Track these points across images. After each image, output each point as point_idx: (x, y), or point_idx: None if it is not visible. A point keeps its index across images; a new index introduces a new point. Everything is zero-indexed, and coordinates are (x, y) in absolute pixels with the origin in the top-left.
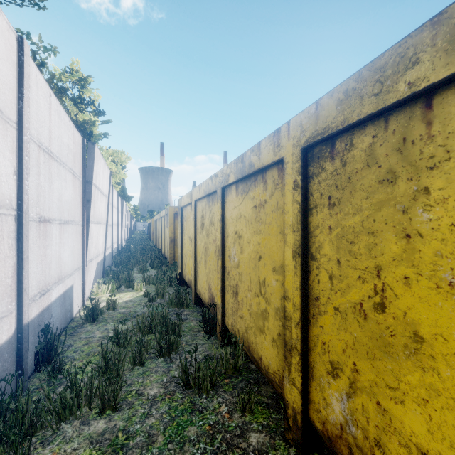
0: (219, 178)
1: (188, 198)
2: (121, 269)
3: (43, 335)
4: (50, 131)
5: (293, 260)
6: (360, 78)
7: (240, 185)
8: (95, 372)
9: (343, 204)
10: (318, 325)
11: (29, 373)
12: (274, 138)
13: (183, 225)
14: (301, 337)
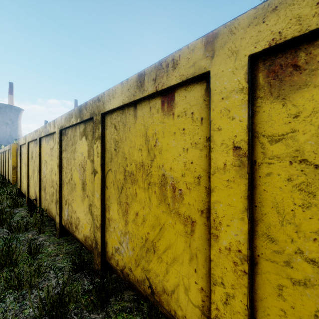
0: (38, 132)
1: (24, 140)
2: None
3: None
4: None
5: (58, 169)
6: (67, 114)
7: (46, 138)
8: None
9: (67, 150)
10: (64, 190)
11: None
12: (54, 122)
13: (22, 157)
14: (59, 196)
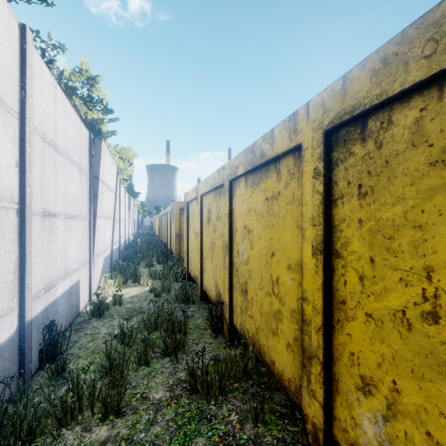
0: (226, 171)
1: (193, 193)
2: (127, 263)
3: (47, 331)
4: (55, 124)
5: (314, 258)
6: (403, 40)
7: (250, 176)
8: (99, 372)
9: (377, 193)
10: (345, 333)
11: (33, 371)
12: (290, 123)
13: (189, 220)
14: (324, 344)
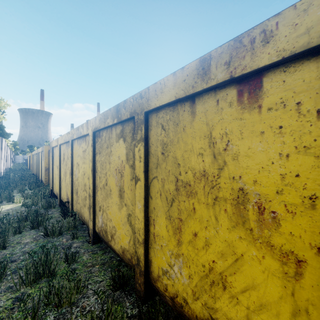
0: (70, 135)
1: (56, 142)
2: (2, 190)
3: None
4: None
5: (91, 173)
6: (102, 115)
7: (78, 140)
8: None
9: (101, 153)
10: (97, 195)
11: None
12: (87, 124)
13: (54, 159)
14: (93, 201)
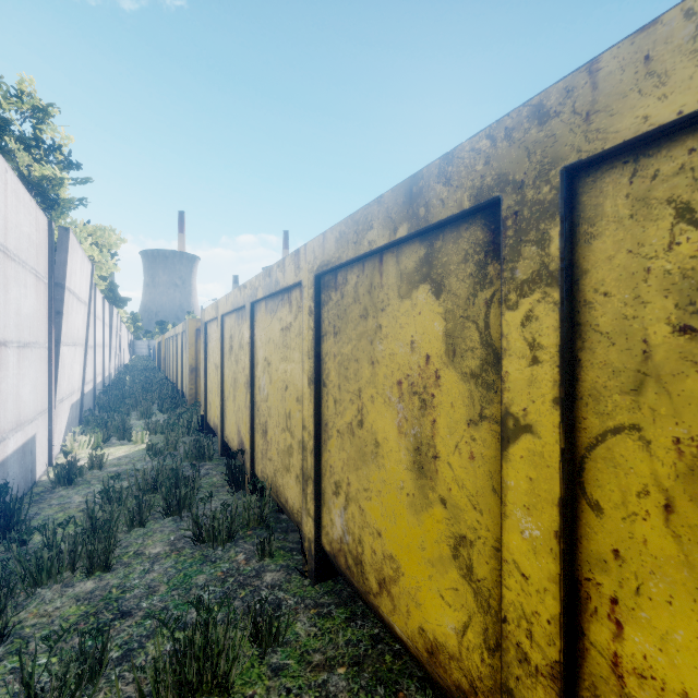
0: (248, 291)
1: (213, 311)
2: (110, 413)
3: None
4: (5, 220)
5: (309, 388)
6: (347, 225)
7: (269, 302)
8: None
9: (342, 333)
10: (328, 450)
11: None
12: (296, 258)
13: (208, 348)
14: (314, 464)
